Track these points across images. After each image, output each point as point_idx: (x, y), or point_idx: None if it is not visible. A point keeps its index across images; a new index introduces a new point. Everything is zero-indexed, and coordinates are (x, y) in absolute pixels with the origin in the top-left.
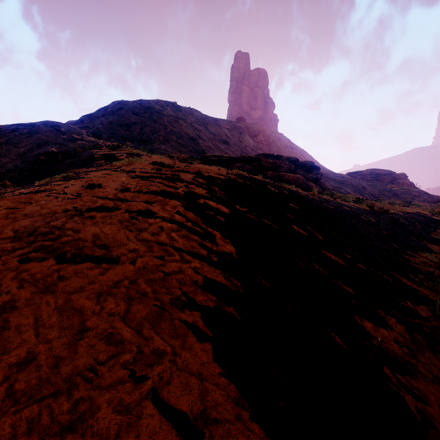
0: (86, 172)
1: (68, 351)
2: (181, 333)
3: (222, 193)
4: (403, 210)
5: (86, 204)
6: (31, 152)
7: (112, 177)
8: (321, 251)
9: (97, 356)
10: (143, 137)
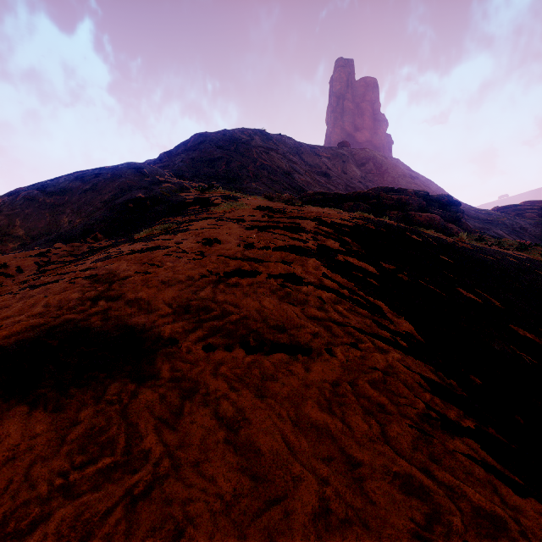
0: (187, 223)
1: (360, 499)
2: (481, 477)
3: (357, 245)
4: None
5: (219, 267)
6: (117, 199)
7: (222, 228)
8: (510, 327)
9: (412, 515)
10: (230, 175)
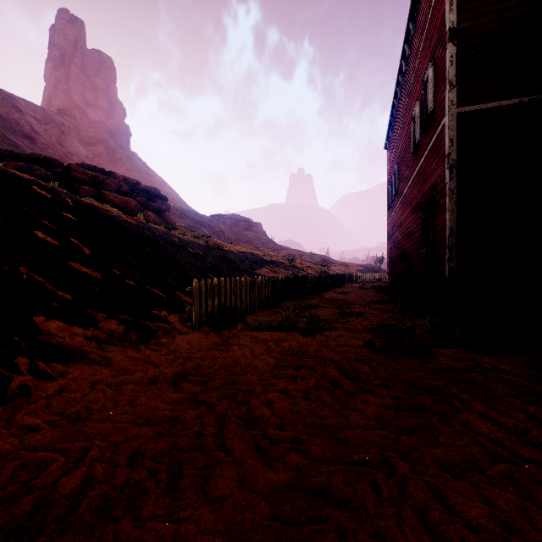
0: None
1: None
2: None
3: None
4: (240, 250)
5: None
6: None
7: None
8: (65, 261)
9: None
10: None
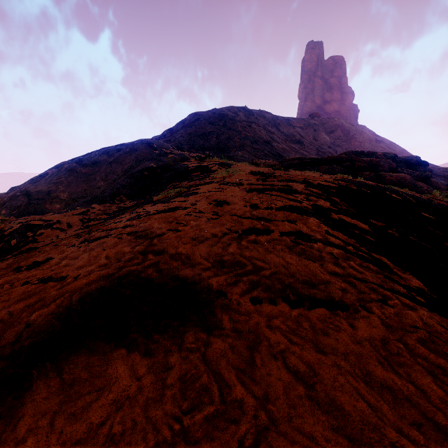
0: (194, 187)
1: None
2: None
3: (345, 204)
4: None
5: (235, 225)
6: (134, 168)
7: (226, 191)
8: None
9: None
10: (219, 146)
